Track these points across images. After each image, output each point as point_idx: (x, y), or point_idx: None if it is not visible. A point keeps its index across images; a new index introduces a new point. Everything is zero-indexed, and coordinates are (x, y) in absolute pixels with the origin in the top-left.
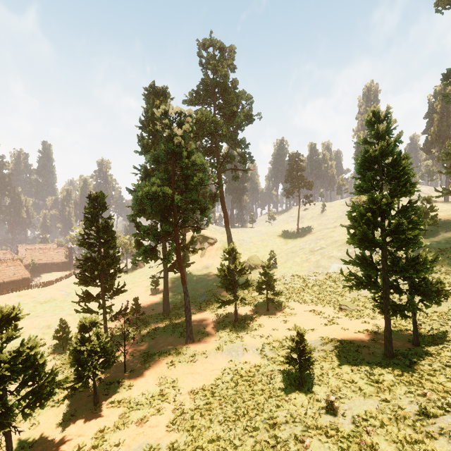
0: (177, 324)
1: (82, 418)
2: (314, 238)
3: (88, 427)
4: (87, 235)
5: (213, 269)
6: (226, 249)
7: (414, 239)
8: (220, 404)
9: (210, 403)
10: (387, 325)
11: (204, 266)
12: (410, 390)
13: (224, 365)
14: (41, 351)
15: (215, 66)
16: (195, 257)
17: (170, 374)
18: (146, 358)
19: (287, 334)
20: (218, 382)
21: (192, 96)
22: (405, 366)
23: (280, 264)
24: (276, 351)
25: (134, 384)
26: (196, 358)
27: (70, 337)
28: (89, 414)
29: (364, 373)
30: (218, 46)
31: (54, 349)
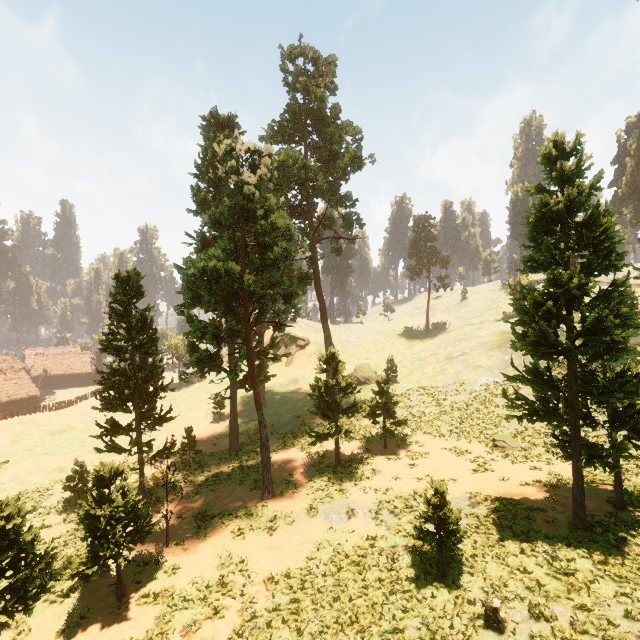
0: (249, 468)
1: (97, 623)
2: (452, 339)
3: (105, 638)
4: (113, 335)
5: (303, 384)
6: (323, 355)
7: (621, 342)
8: (313, 602)
9: (297, 600)
10: (578, 478)
11: (291, 380)
12: (623, 590)
13: (320, 535)
14: (46, 509)
15: (307, 85)
16: (278, 366)
17: (236, 549)
18: (201, 522)
19: (417, 486)
20: (311, 564)
21: (272, 130)
22: (609, 545)
23: (402, 377)
24: (400, 515)
25: (180, 565)
26: (278, 523)
27: (89, 488)
28: (109, 614)
29: (543, 557)
30: (312, 56)
31: (66, 504)
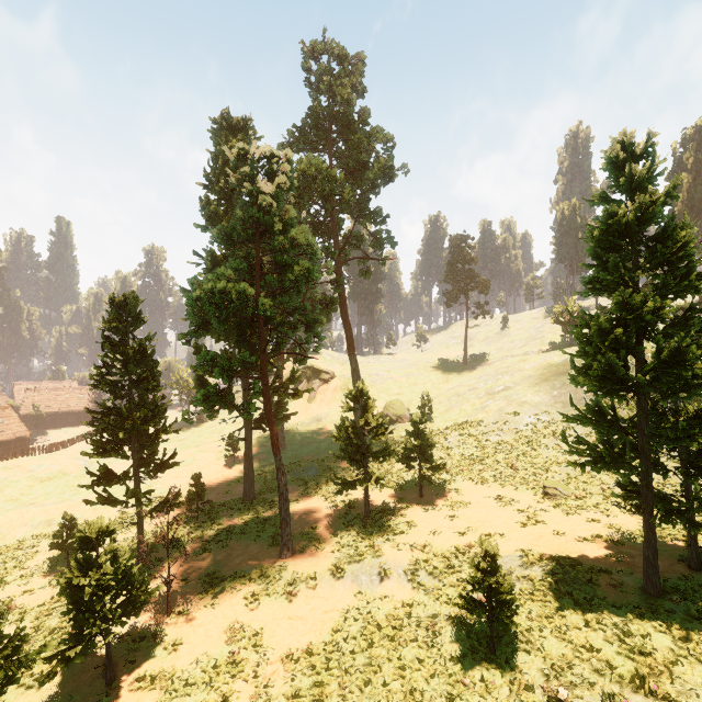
0: (266, 520)
1: None
2: (493, 372)
3: None
4: (107, 369)
5: (328, 423)
6: (350, 391)
7: (701, 377)
8: (340, 685)
9: (321, 683)
10: (650, 536)
11: (314, 418)
12: None
13: (347, 601)
14: (30, 570)
15: (332, 86)
16: (299, 403)
17: (249, 619)
18: (208, 587)
19: (458, 542)
20: (337, 637)
21: (292, 136)
22: (689, 616)
23: (438, 415)
24: (440, 577)
25: (183, 640)
26: (298, 587)
27: None
28: None
29: (612, 631)
30: (337, 53)
31: (53, 564)
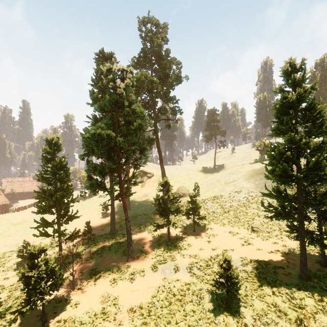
0: (121, 243)
1: None
2: (227, 173)
3: None
4: (44, 171)
5: (150, 197)
6: (161, 182)
7: None
8: (155, 324)
9: (146, 323)
10: (303, 251)
11: (144, 194)
12: None
13: (159, 282)
14: (7, 268)
15: (152, 38)
16: (137, 187)
17: (112, 291)
18: (92, 276)
19: (212, 253)
20: (154, 300)
21: (133, 62)
22: (322, 289)
23: (202, 193)
24: (203, 270)
25: (80, 302)
26: (135, 275)
27: None
28: None
29: (286, 297)
30: (155, 22)
31: (19, 265)
